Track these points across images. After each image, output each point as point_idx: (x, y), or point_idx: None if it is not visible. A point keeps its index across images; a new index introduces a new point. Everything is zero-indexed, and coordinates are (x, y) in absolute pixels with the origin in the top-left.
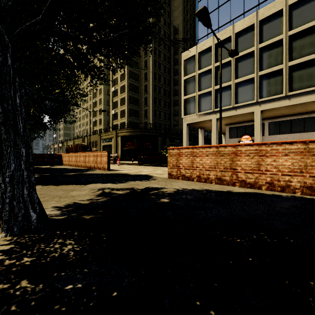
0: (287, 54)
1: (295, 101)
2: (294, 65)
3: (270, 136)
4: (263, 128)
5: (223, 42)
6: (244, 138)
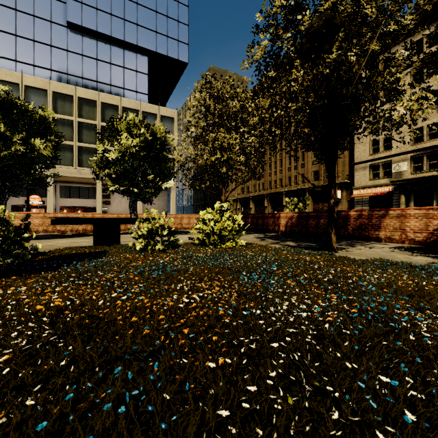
0: (77, 136)
1: (83, 175)
2: (82, 146)
3: (62, 198)
4: (55, 190)
5: (7, 83)
6: (33, 197)
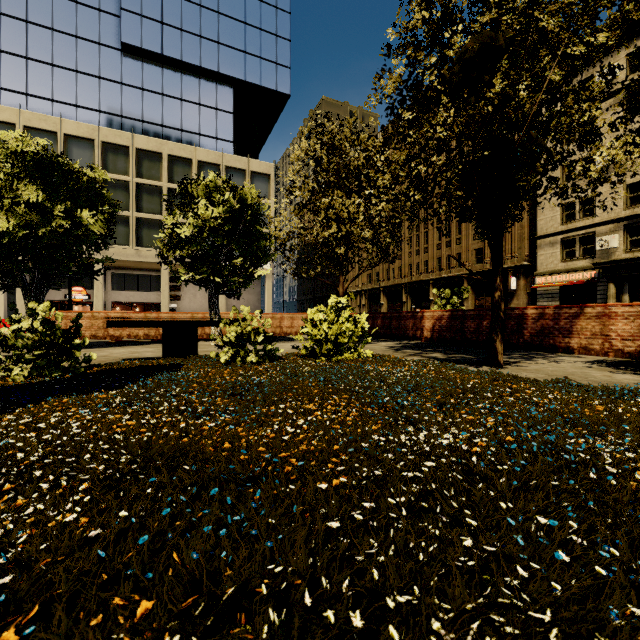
0: (135, 203)
1: (143, 258)
2: (141, 218)
3: (115, 291)
4: (105, 279)
5: (41, 131)
6: (75, 290)
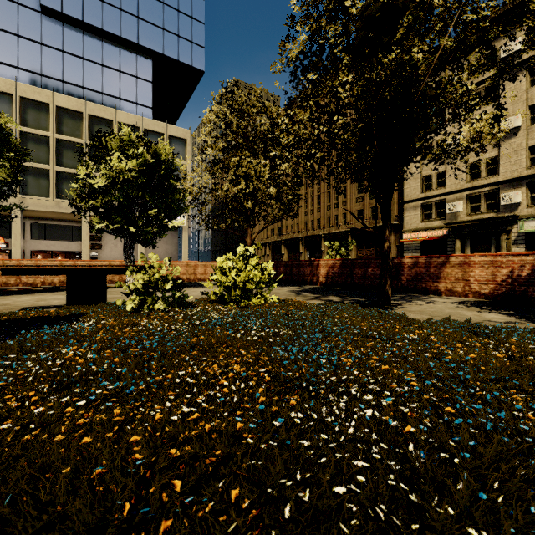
0: (55, 157)
1: (63, 209)
2: (61, 171)
3: (34, 240)
4: (24, 229)
5: None
6: None
